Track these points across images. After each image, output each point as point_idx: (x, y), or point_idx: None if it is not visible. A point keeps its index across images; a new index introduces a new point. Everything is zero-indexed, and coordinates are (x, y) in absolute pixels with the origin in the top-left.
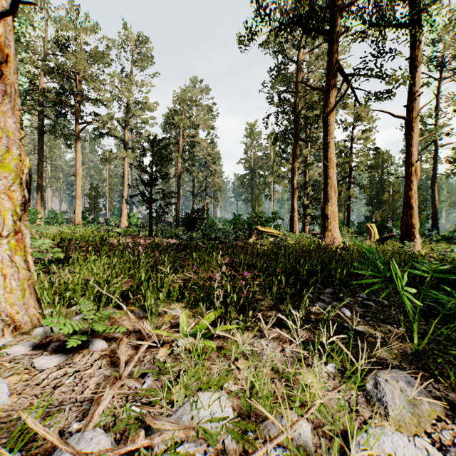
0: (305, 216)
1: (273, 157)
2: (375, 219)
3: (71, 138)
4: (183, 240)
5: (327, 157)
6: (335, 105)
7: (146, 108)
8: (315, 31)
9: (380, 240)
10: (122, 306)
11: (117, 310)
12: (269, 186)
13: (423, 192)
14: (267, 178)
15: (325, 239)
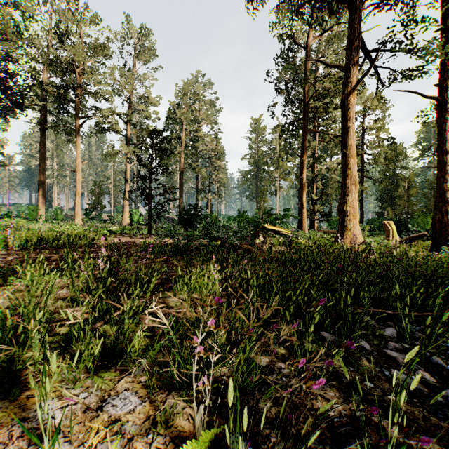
0: (314, 213)
1: (278, 152)
2: (387, 216)
3: (72, 134)
4: (178, 241)
5: (346, 144)
6: (355, 84)
7: (149, 103)
8: (332, 0)
9: (408, 240)
10: (10, 397)
11: (8, 399)
12: (275, 182)
13: None
14: (273, 173)
15: (344, 239)
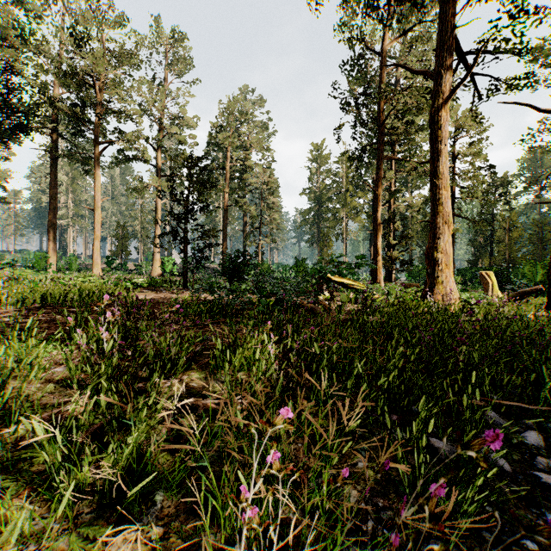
0: (392, 261)
1: (346, 185)
2: (482, 265)
3: (90, 163)
4: (220, 298)
5: (436, 172)
6: (449, 95)
7: (185, 125)
8: None
9: (516, 296)
10: None
11: None
12: (341, 222)
13: (550, 229)
14: (338, 212)
15: (433, 295)
